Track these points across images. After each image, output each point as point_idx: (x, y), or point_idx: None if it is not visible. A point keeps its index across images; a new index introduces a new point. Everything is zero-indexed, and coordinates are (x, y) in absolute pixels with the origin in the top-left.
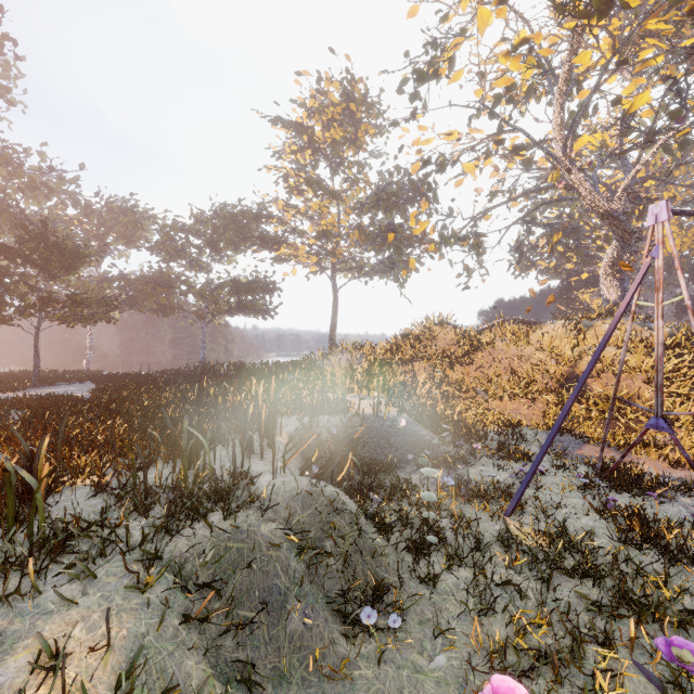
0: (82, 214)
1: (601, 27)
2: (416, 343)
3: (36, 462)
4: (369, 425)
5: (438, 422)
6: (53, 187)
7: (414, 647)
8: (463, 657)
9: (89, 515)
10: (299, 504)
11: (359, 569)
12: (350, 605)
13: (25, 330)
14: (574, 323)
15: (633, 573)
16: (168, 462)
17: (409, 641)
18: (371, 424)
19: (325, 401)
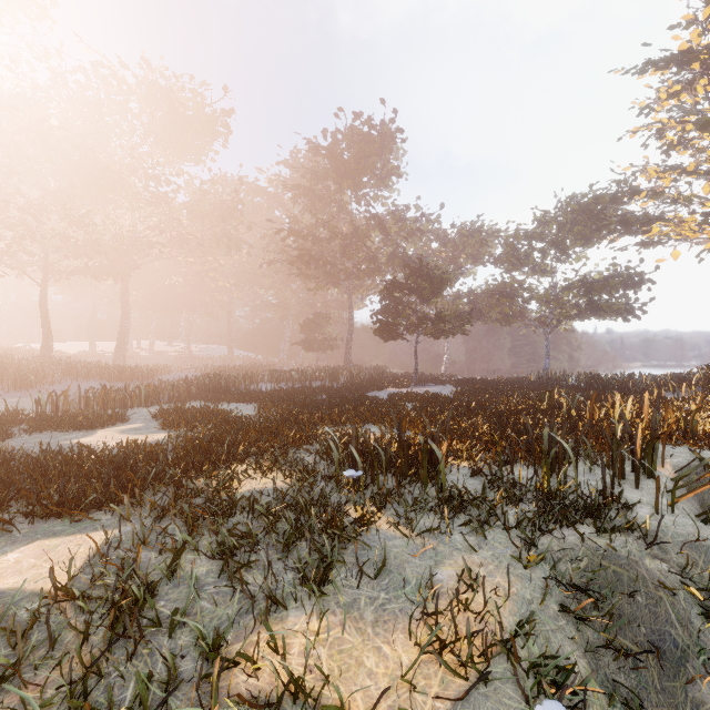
0: (441, 245)
1: None
2: None
3: (436, 441)
4: None
5: None
6: (423, 229)
7: None
8: None
9: (474, 490)
10: (701, 556)
11: None
12: None
13: (409, 343)
14: None
15: None
16: (527, 465)
17: None
18: None
19: None
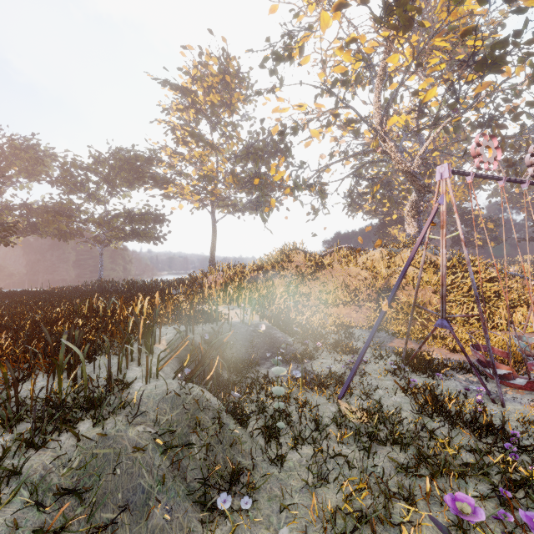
0: None
1: (405, 38)
2: (276, 264)
3: None
4: (236, 331)
5: (291, 326)
6: None
7: (263, 523)
8: (302, 527)
9: None
10: (169, 405)
11: (220, 457)
12: (211, 491)
13: None
14: (387, 250)
15: (427, 437)
16: (48, 373)
17: (258, 519)
18: (238, 330)
19: (201, 312)
